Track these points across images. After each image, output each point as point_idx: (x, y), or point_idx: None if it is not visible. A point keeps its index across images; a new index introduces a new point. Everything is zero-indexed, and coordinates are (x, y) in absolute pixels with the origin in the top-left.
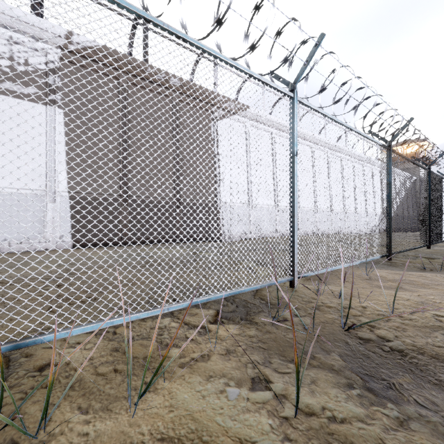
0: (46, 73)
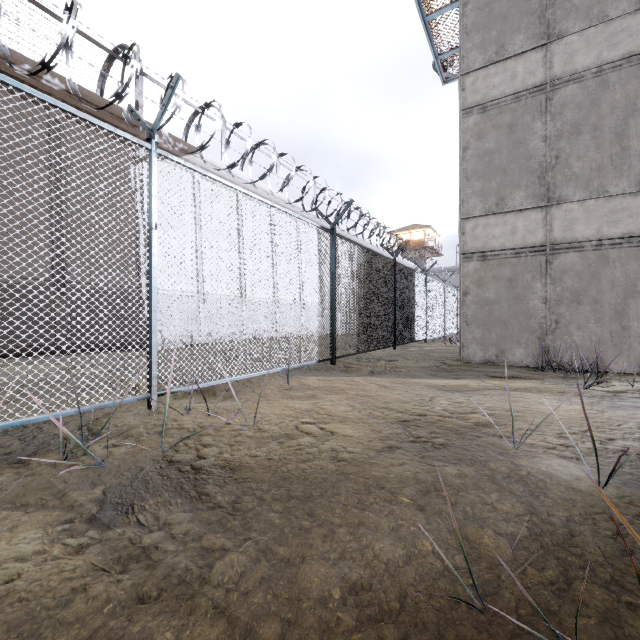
0: None
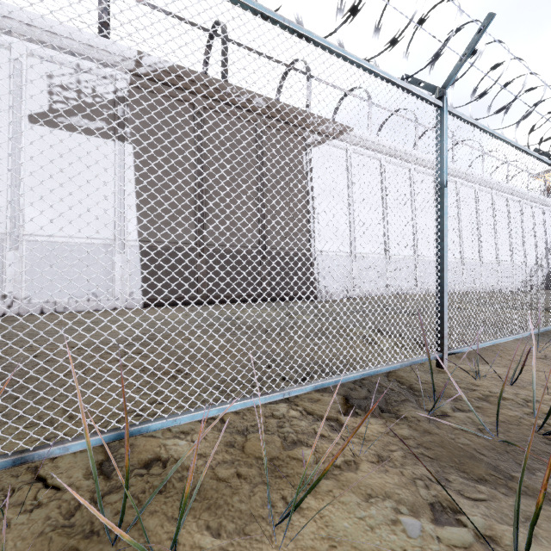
0: (115, 104)
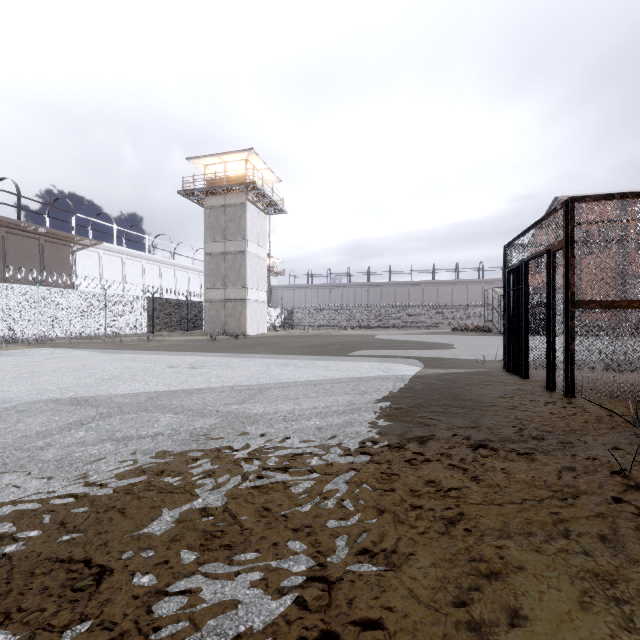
0: None
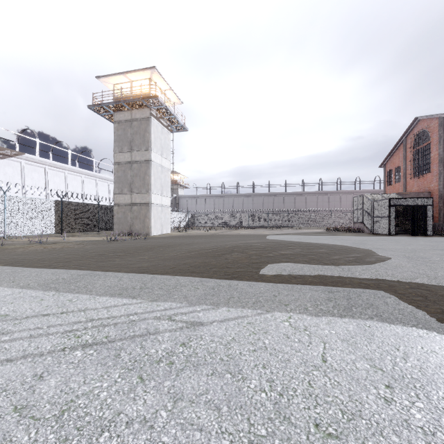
0: None
